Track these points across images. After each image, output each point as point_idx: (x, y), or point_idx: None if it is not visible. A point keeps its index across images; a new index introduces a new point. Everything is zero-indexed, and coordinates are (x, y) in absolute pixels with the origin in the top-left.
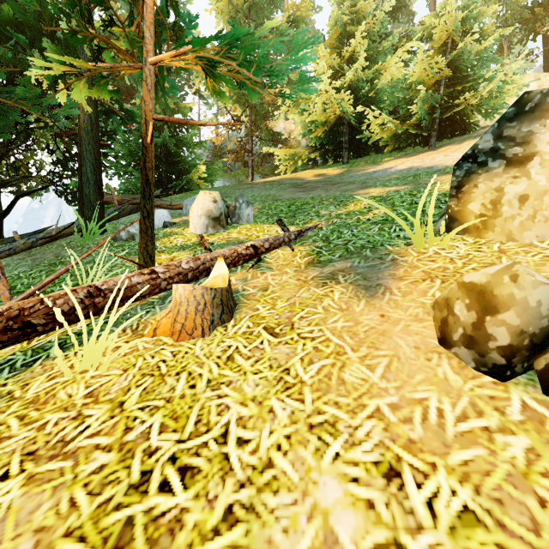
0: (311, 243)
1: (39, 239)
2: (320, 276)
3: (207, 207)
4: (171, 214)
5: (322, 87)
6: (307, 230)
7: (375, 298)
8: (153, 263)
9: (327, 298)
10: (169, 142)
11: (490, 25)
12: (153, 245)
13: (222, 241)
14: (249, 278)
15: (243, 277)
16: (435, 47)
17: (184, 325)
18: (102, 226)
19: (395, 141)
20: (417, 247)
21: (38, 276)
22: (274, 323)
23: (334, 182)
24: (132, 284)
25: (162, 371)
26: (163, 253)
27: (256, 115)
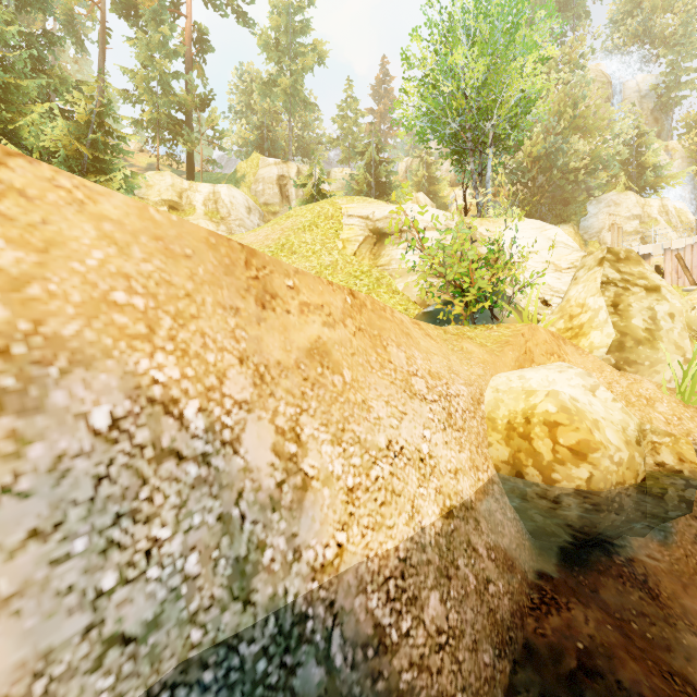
0: None
1: None
2: None
3: None
4: None
5: None
6: None
7: None
8: None
9: None
10: None
11: (148, 113)
12: None
13: None
14: None
15: None
16: (79, 120)
17: None
18: None
19: None
20: None
21: None
22: None
23: None
24: None
25: None
26: None
27: None
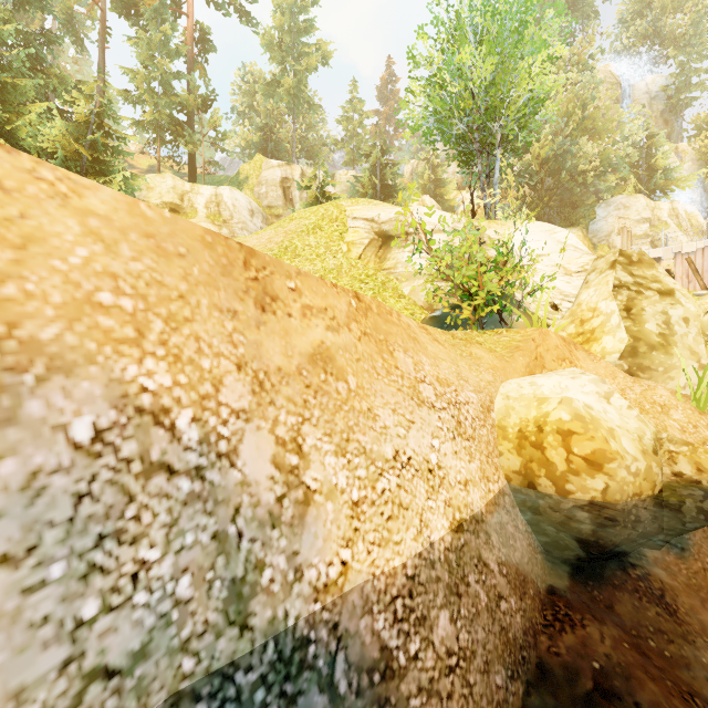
0: None
1: None
2: None
3: None
4: None
5: None
6: None
7: None
8: None
9: None
10: None
11: (149, 114)
12: None
13: None
14: None
15: None
16: (78, 121)
17: None
18: None
19: None
20: None
21: None
22: None
23: None
24: None
25: None
26: None
27: None
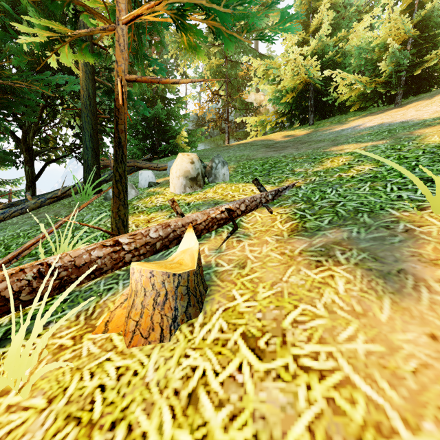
0: (291, 204)
1: (47, 199)
2: (310, 250)
3: (184, 168)
4: (158, 174)
5: (290, 56)
6: (284, 189)
7: (404, 296)
8: (126, 228)
9: (327, 289)
10: (160, 115)
11: None
12: (125, 210)
13: (198, 201)
14: (223, 247)
15: (216, 246)
16: (402, 9)
17: (138, 324)
18: (98, 186)
19: (360, 102)
20: (436, 213)
21: (32, 236)
22: (256, 328)
23: (303, 141)
24: (91, 259)
25: (94, 412)
26: (142, 213)
27: (232, 89)
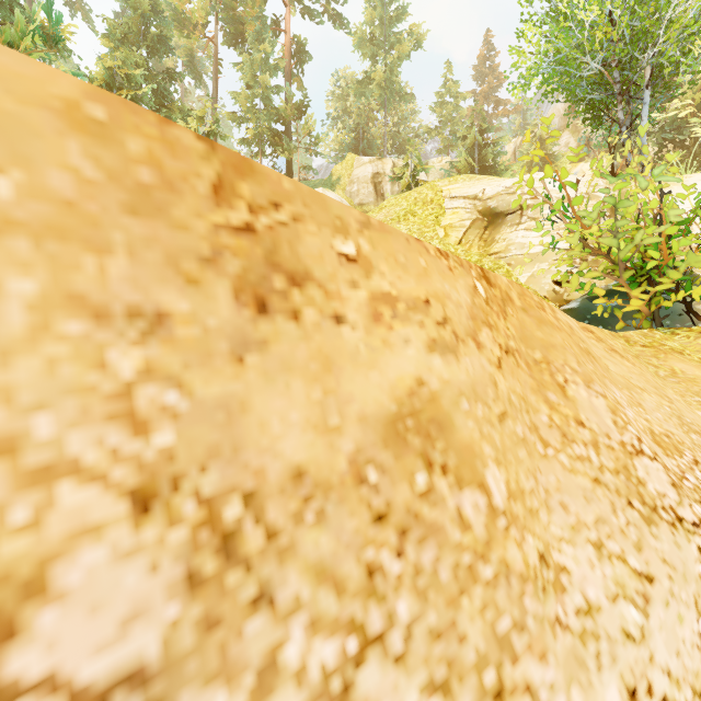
0: None
1: None
2: None
3: None
4: None
5: None
6: None
7: None
8: None
9: None
10: None
11: (252, 130)
12: None
13: None
14: None
15: None
16: None
17: None
18: None
19: None
20: None
21: None
22: None
23: None
24: None
25: None
26: None
27: None
